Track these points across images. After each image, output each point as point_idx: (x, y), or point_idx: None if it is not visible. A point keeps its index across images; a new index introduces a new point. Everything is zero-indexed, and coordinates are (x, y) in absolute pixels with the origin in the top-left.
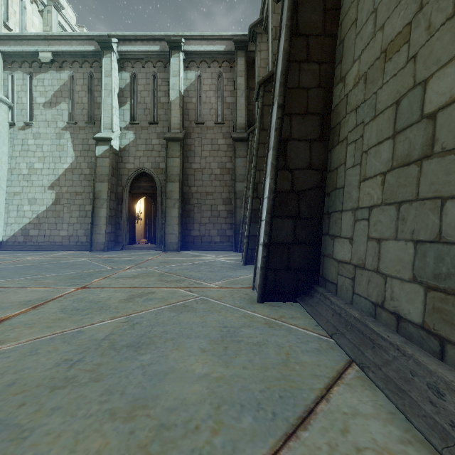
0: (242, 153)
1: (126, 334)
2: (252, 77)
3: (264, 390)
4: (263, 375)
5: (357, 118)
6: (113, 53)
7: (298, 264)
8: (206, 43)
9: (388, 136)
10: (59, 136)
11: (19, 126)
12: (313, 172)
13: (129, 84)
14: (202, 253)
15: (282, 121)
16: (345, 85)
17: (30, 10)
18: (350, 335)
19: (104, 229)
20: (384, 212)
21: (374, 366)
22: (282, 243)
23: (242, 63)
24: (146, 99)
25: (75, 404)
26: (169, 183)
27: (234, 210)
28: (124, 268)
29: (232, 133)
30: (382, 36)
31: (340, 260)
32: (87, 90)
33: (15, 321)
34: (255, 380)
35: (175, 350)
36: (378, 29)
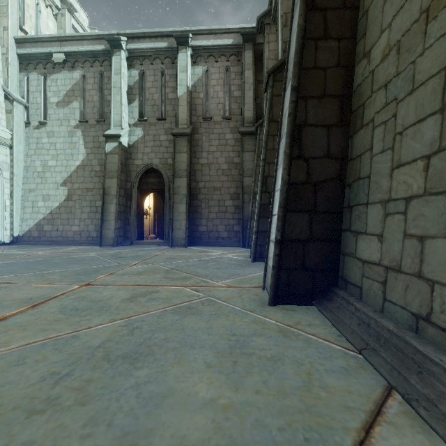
0: (249, 148)
1: (124, 341)
2: (260, 70)
3: (283, 428)
4: (281, 403)
5: (388, 95)
6: (122, 51)
7: (314, 263)
8: (213, 38)
9: (433, 111)
10: (71, 134)
11: (34, 126)
12: (331, 161)
13: (138, 82)
14: (209, 249)
15: (296, 105)
16: (369, 61)
17: (45, 14)
18: (385, 353)
19: (114, 225)
20: (428, 204)
21: (425, 399)
22: (296, 240)
23: (250, 56)
24: (154, 96)
25: (51, 439)
26: (177, 178)
27: (242, 205)
28: (131, 264)
29: (239, 127)
30: None
31: (366, 260)
32: (98, 89)
33: (10, 322)
34: (272, 412)
35: (177, 364)
36: None
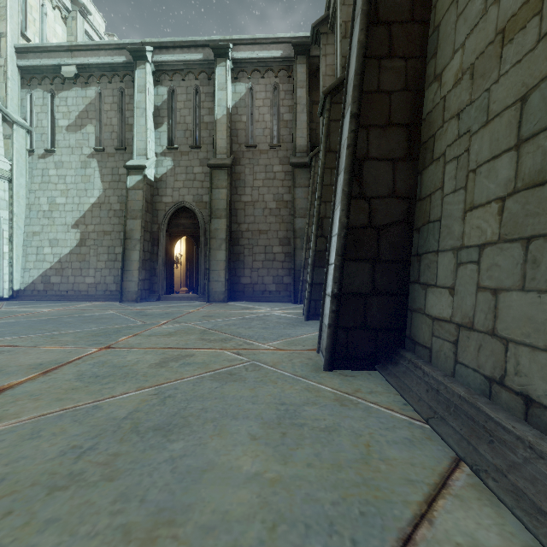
0: (302, 182)
1: (155, 411)
2: (316, 89)
3: (337, 502)
4: (335, 477)
5: (460, 126)
6: (147, 64)
7: (377, 321)
8: (259, 48)
9: (508, 147)
10: (84, 164)
11: (39, 154)
12: (397, 201)
13: (167, 101)
14: (254, 305)
15: (357, 135)
16: (441, 85)
17: (52, 17)
18: (455, 422)
19: (137, 276)
20: (503, 253)
21: (494, 470)
22: (356, 294)
23: (303, 71)
24: (186, 119)
25: (77, 515)
26: (214, 219)
27: (294, 252)
28: (159, 323)
29: (290, 157)
30: (497, 12)
31: (436, 317)
32: (117, 109)
33: (19, 391)
34: (325, 485)
35: (217, 437)
36: (491, 3)
